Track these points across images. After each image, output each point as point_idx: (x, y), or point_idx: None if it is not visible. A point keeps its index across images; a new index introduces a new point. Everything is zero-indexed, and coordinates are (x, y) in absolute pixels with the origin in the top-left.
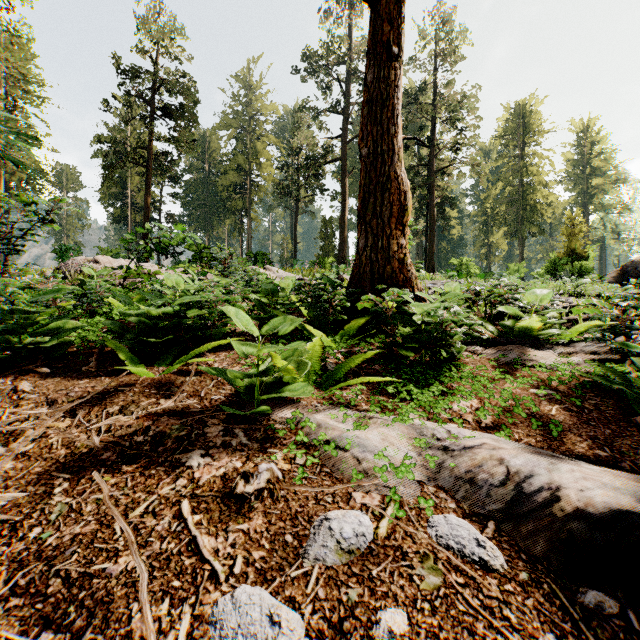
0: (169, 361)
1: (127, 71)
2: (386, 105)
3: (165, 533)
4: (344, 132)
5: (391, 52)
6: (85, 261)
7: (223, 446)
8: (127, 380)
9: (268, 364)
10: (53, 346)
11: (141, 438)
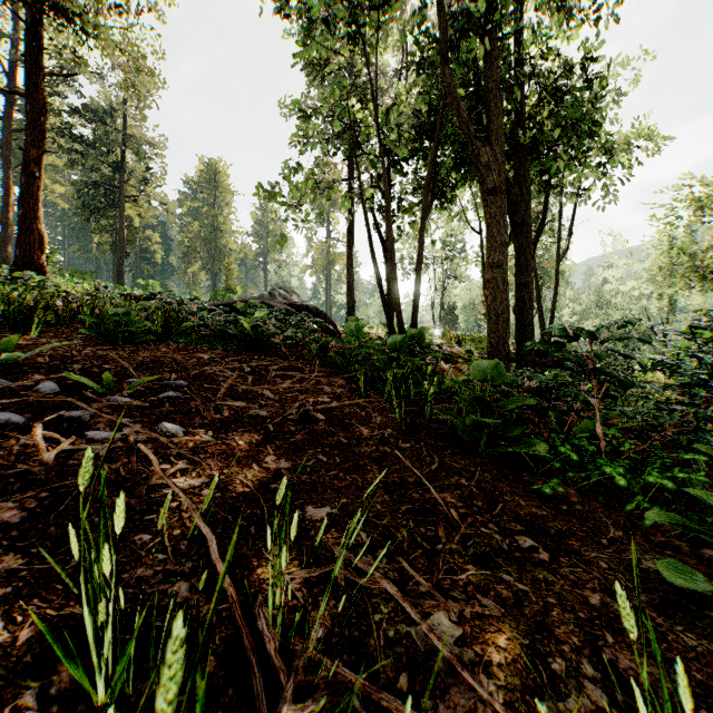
0: None
1: None
2: (34, 197)
3: None
4: (9, 117)
5: (36, 176)
6: None
7: None
8: None
9: None
10: None
11: None
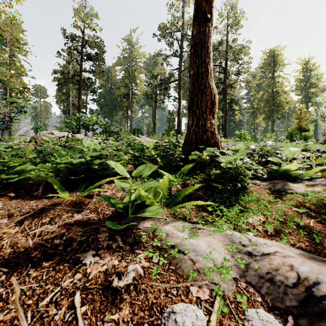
0: (82, 189)
1: (69, 36)
2: (204, 47)
3: (60, 322)
4: (180, 66)
5: (206, 17)
6: (46, 133)
7: (107, 248)
8: (57, 201)
9: (137, 193)
10: (20, 180)
11: (58, 241)
